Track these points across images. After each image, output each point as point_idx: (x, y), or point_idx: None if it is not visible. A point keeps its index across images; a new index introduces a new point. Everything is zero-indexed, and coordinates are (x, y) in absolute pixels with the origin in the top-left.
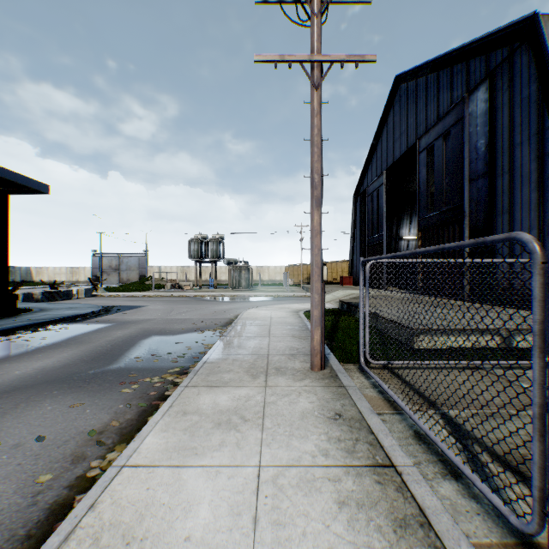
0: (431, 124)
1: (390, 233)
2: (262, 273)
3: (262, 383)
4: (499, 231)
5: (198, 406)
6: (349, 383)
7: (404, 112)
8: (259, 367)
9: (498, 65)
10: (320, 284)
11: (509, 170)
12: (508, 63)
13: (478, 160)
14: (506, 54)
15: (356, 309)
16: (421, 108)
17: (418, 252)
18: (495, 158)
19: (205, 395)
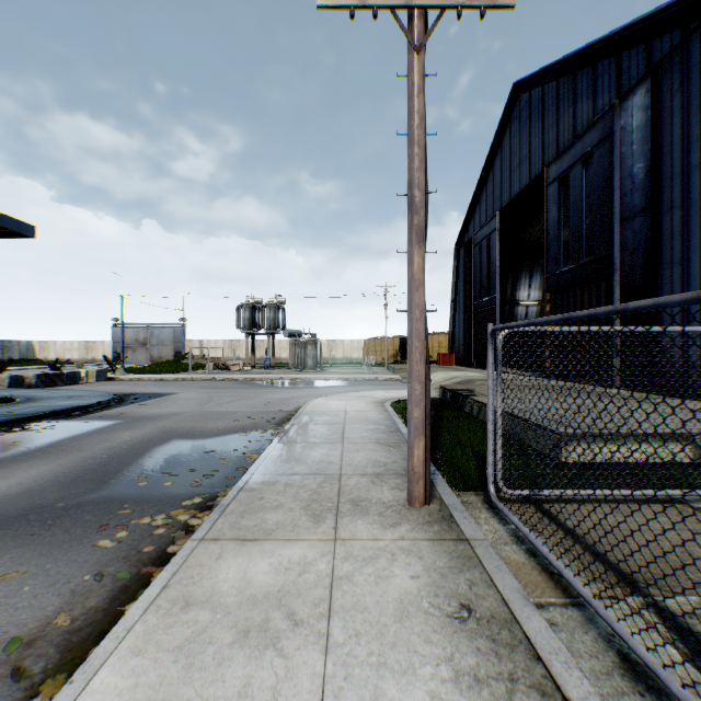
0: (564, 146)
1: (504, 296)
2: (335, 348)
3: (329, 533)
4: (667, 289)
5: (214, 585)
6: (474, 533)
7: (525, 132)
8: (326, 499)
9: (665, 56)
10: (423, 367)
11: (683, 203)
12: (680, 52)
13: (634, 192)
14: (677, 40)
15: (465, 399)
16: (550, 125)
17: (631, 308)
18: (660, 187)
19: (230, 560)
